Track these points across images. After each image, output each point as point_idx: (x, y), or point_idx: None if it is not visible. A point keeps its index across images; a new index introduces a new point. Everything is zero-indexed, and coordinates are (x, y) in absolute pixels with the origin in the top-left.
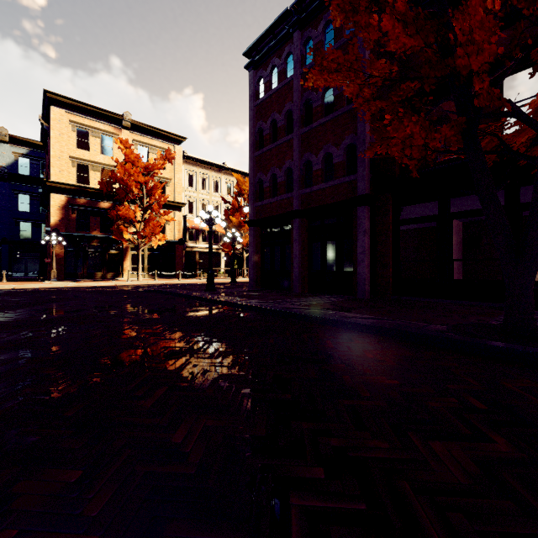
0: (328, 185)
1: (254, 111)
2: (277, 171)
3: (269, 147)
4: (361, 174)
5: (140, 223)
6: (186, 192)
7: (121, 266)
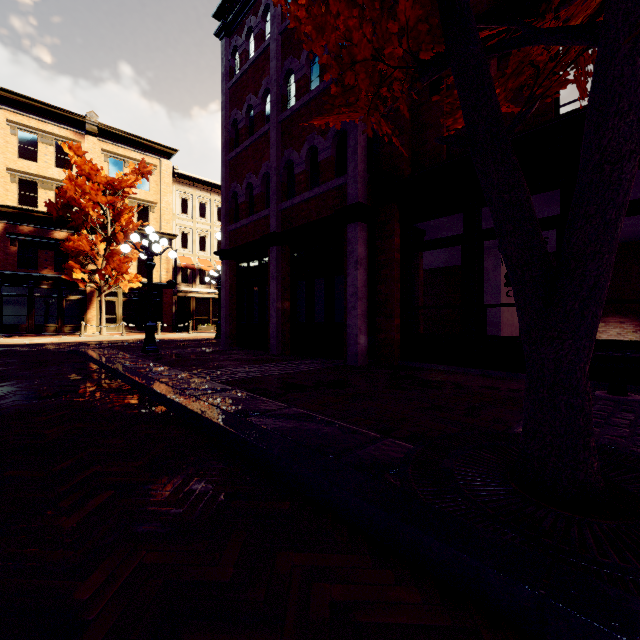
0: (312, 194)
1: (227, 96)
2: (254, 179)
3: (244, 145)
4: (352, 173)
5: (103, 258)
6: (178, 221)
7: (84, 315)
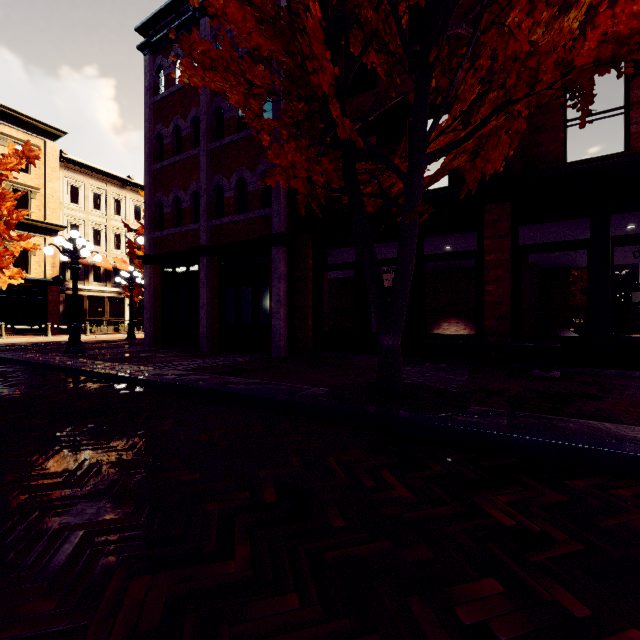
0: (241, 218)
1: (151, 109)
2: (182, 194)
3: (171, 161)
4: (277, 208)
5: None
6: (66, 211)
7: None
